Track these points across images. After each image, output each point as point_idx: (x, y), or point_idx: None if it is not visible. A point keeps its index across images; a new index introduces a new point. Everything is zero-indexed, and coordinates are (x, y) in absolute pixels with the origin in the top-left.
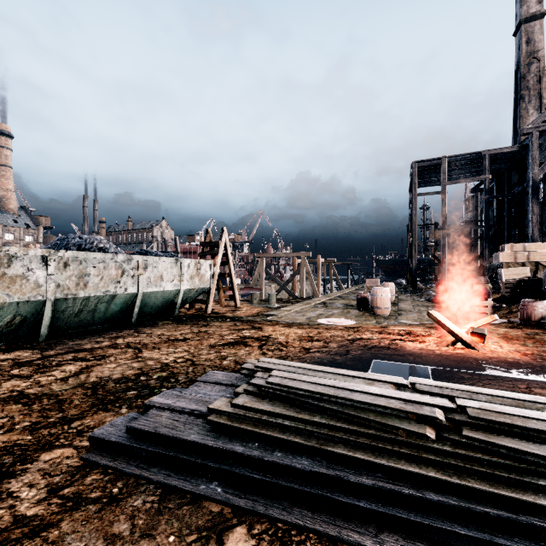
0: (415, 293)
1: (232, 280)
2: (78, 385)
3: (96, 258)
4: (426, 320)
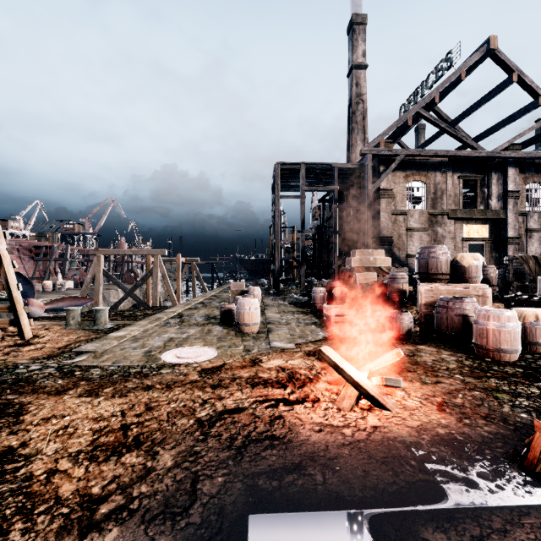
0: (278, 296)
1: (11, 295)
2: None
3: None
4: (298, 337)
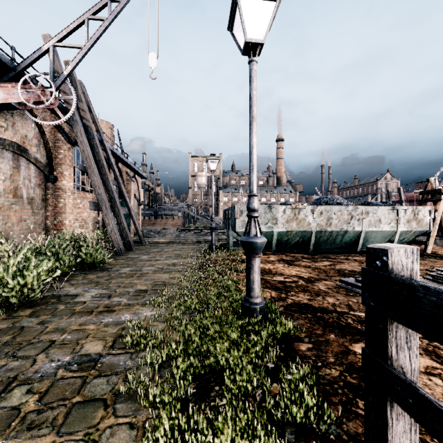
0: None
1: None
2: (331, 268)
3: (336, 209)
4: None
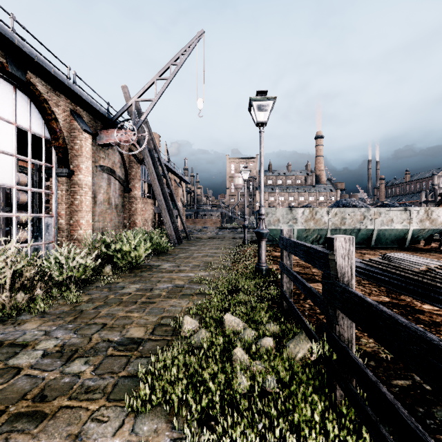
0: None
1: None
2: None
3: (349, 210)
4: None
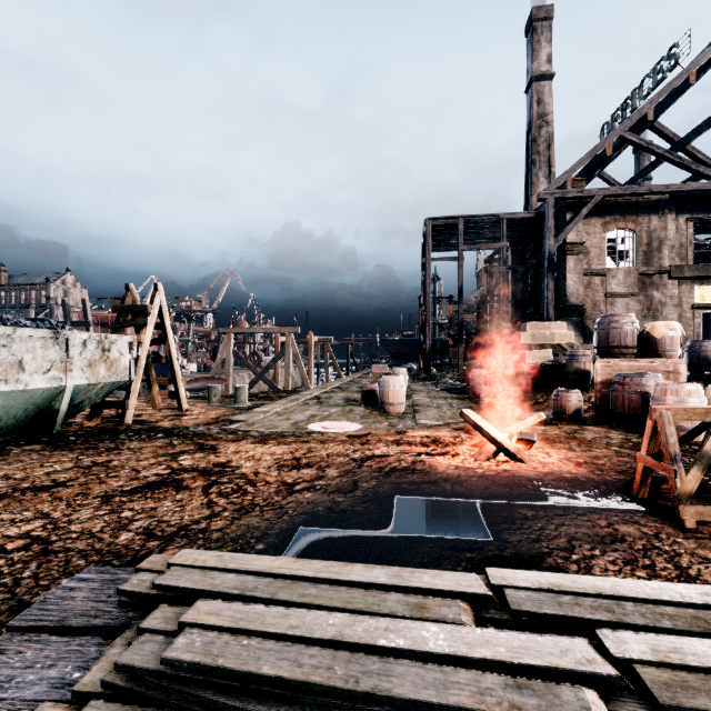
0: (429, 381)
1: (173, 367)
2: None
3: None
4: (449, 418)
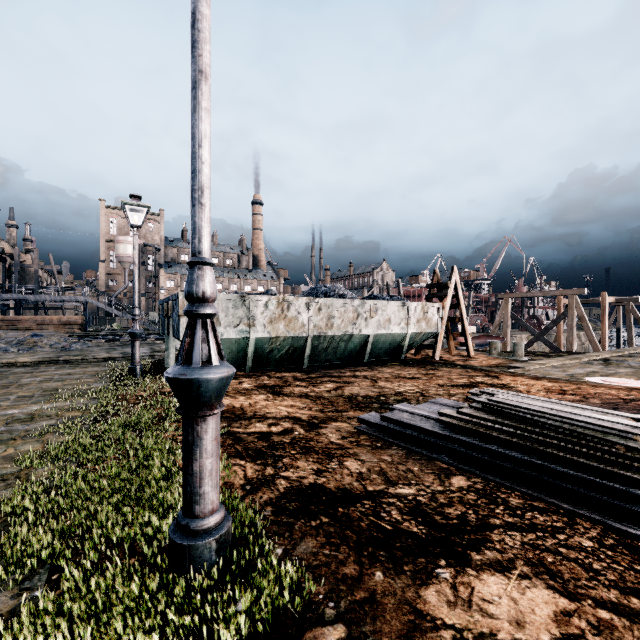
0: None
1: (463, 325)
2: (338, 395)
3: (339, 304)
4: None
